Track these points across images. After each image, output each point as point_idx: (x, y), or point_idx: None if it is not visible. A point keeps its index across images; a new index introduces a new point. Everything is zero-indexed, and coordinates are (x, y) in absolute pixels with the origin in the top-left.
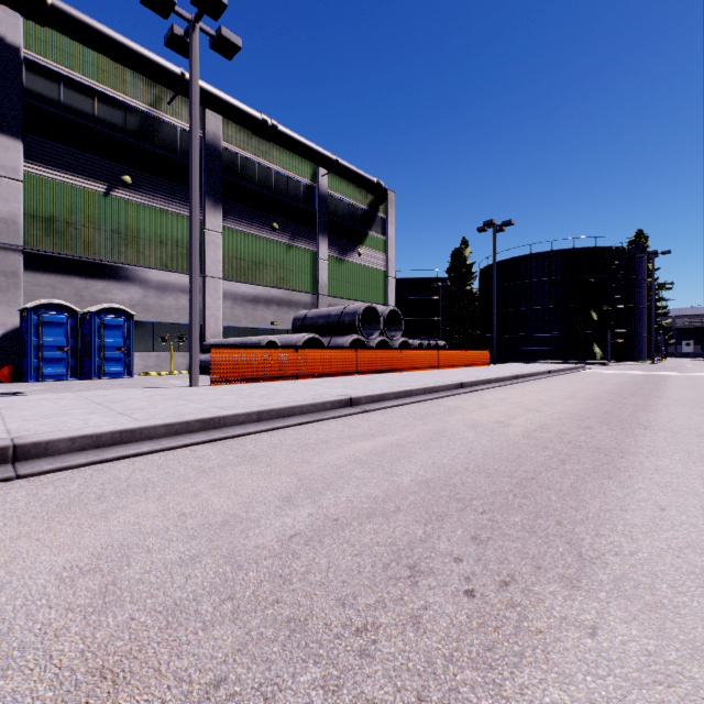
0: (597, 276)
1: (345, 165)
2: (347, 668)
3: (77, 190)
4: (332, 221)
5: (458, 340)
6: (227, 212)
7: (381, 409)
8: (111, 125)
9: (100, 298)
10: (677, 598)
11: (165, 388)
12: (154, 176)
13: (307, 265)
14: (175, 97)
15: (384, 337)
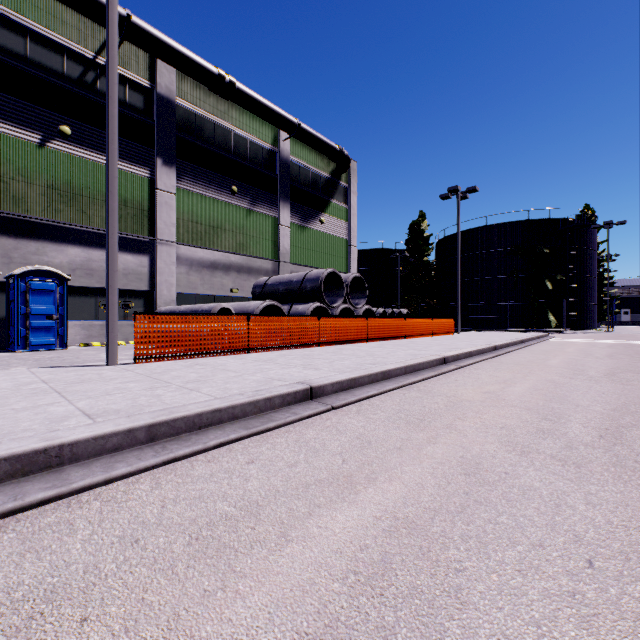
0: (551, 247)
1: (307, 129)
2: None
3: (5, 139)
4: (294, 187)
5: (416, 309)
6: (181, 173)
7: (354, 403)
8: (47, 70)
9: (33, 260)
10: None
11: (68, 368)
12: (98, 129)
13: (268, 231)
14: (121, 43)
15: (348, 304)
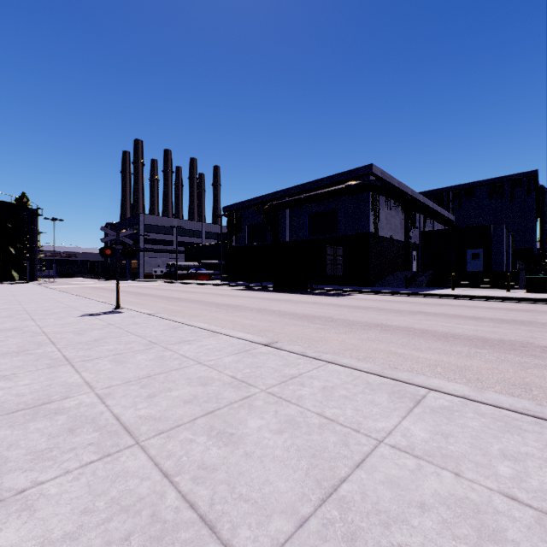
0: (14, 223)
1: None
2: (189, 300)
3: None
4: None
5: None
6: None
7: None
8: None
9: None
10: (191, 298)
11: None
12: None
13: None
14: None
15: None
